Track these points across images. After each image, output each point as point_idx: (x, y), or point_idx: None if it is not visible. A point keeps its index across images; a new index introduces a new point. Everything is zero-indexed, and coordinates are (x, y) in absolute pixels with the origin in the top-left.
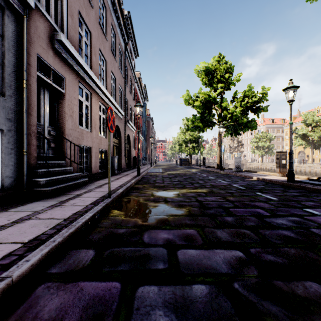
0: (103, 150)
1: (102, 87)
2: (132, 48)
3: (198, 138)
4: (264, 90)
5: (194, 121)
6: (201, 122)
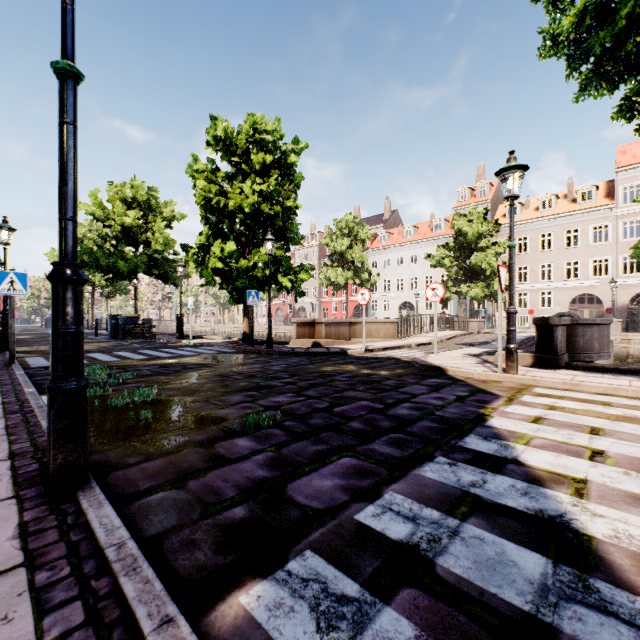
0: None
1: None
2: None
3: None
4: None
5: None
6: None
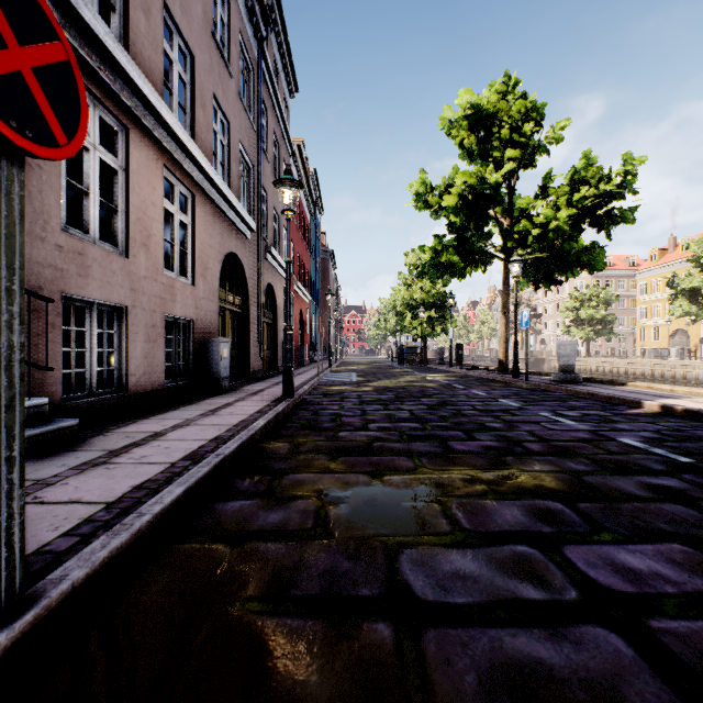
0: (184, 319)
1: (172, 120)
2: (282, 67)
3: (447, 296)
4: (629, 163)
5: (440, 251)
6: (458, 253)
